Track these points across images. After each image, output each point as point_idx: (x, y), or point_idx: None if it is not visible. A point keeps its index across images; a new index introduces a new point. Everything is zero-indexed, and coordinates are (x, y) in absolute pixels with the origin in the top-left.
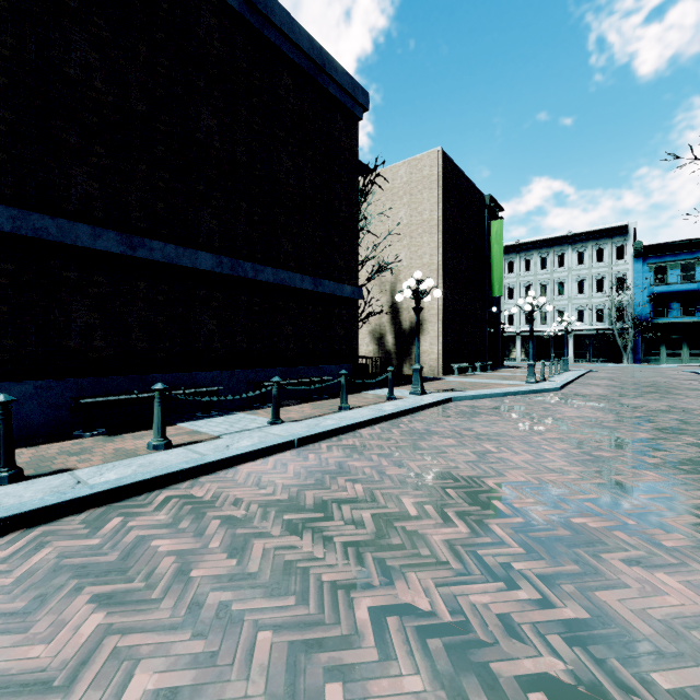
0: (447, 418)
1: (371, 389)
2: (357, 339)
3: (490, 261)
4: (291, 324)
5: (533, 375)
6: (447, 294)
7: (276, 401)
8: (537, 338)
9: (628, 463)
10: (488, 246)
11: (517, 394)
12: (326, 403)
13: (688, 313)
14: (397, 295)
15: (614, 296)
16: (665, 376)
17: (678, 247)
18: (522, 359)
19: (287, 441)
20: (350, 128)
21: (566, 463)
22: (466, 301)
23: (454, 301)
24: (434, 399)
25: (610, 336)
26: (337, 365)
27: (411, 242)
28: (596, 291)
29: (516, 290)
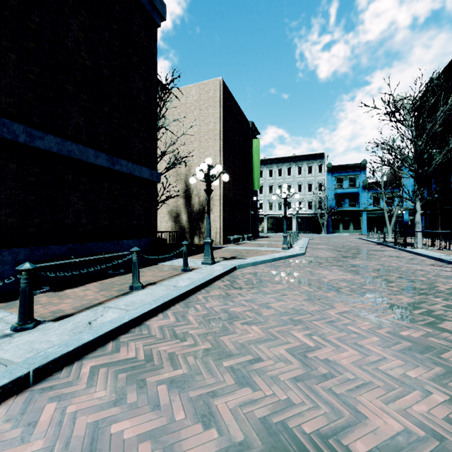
0: (240, 290)
1: (168, 260)
2: (155, 216)
3: (252, 166)
4: (82, 199)
5: (286, 244)
6: (226, 185)
7: (24, 297)
8: (276, 218)
9: (447, 348)
10: (250, 156)
11: (281, 259)
12: (119, 279)
13: (353, 205)
14: (191, 178)
15: (317, 194)
16: (350, 241)
17: (348, 168)
18: (267, 231)
19: (6, 382)
20: (149, 29)
21: (398, 360)
22: (238, 191)
23: (230, 191)
24: (224, 269)
25: (315, 217)
26: (135, 240)
27: (200, 145)
28: (308, 191)
29: (264, 188)
